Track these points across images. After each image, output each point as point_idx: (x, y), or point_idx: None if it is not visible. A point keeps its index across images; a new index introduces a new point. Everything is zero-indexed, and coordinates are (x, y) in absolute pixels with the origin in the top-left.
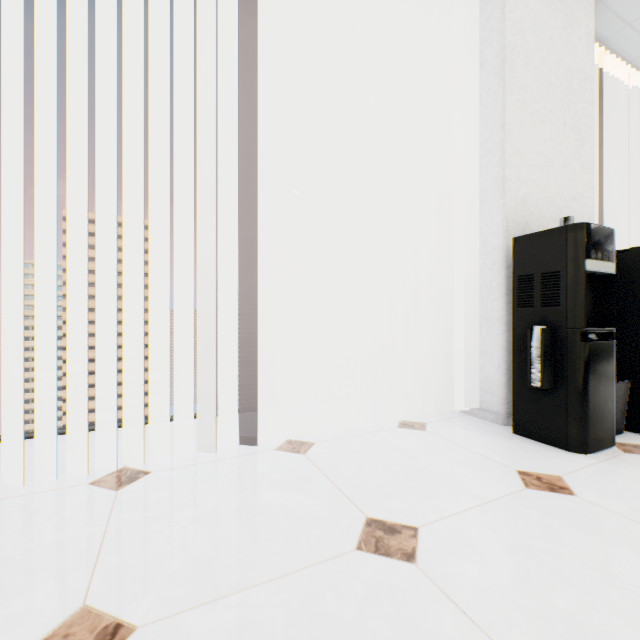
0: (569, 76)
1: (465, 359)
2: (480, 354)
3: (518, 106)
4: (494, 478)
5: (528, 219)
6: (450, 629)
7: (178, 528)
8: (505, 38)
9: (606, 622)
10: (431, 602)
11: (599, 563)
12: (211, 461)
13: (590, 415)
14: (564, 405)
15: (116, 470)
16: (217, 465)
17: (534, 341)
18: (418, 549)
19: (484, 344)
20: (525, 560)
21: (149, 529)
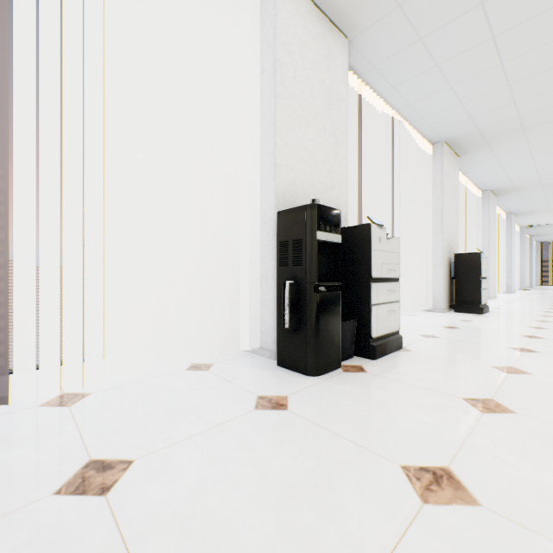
0: (329, 94)
1: (253, 308)
2: (262, 304)
3: (287, 109)
4: (236, 405)
5: (296, 198)
6: (94, 551)
7: None
8: (276, 53)
9: (237, 509)
10: (94, 529)
11: (266, 461)
12: None
13: (321, 347)
14: (305, 341)
15: None
16: None
17: (286, 293)
18: (120, 481)
19: (264, 296)
20: (210, 471)
21: None
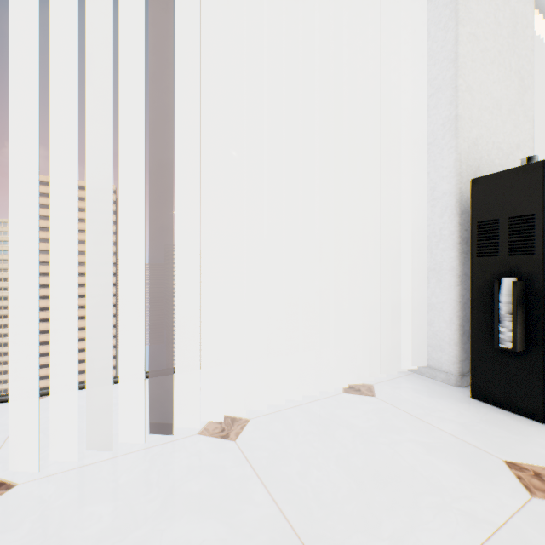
0: (514, 19)
1: (410, 313)
2: (428, 308)
3: (470, 40)
4: (483, 477)
5: (479, 163)
6: None
7: None
8: None
9: None
10: None
11: None
12: (109, 458)
13: None
14: (540, 370)
15: None
16: (115, 466)
17: (503, 295)
18: None
19: (433, 297)
20: None
21: None
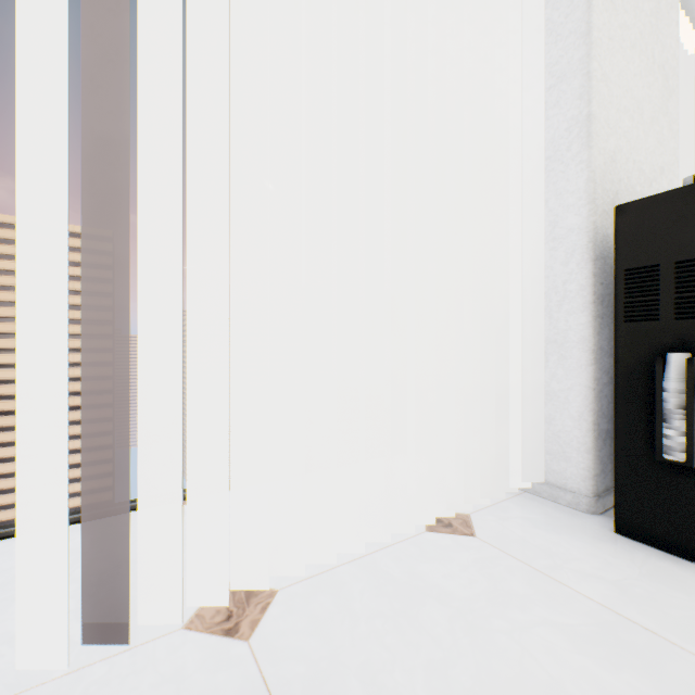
0: None
1: (519, 405)
2: (546, 398)
3: (607, 7)
4: None
5: (617, 188)
6: None
7: None
8: None
9: None
10: None
11: None
12: None
13: None
14: None
15: None
16: None
17: (671, 380)
18: None
19: (553, 382)
20: None
21: None
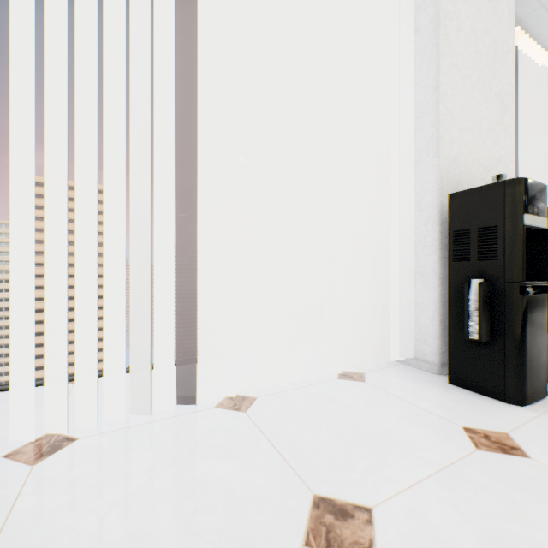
0: (494, 46)
1: (399, 311)
2: (414, 306)
3: (451, 70)
4: (442, 437)
5: (459, 178)
6: None
7: (93, 520)
8: (439, 4)
9: None
10: None
11: None
12: (146, 423)
13: (528, 367)
14: (502, 357)
15: (39, 437)
16: (152, 428)
17: (472, 294)
18: (376, 542)
19: (418, 297)
20: None
21: (57, 522)
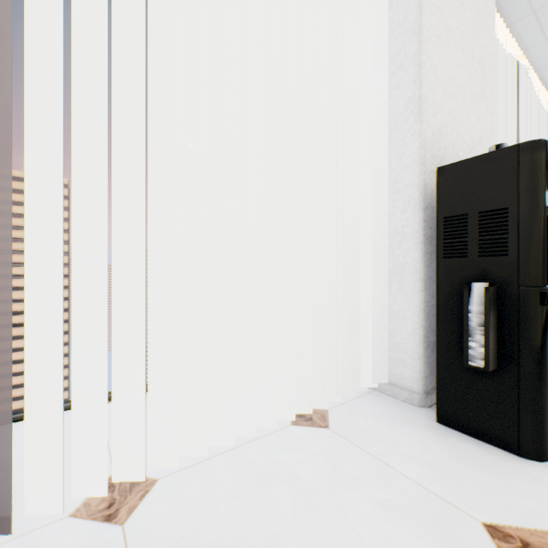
0: (477, 3)
1: (370, 322)
2: (389, 316)
3: (435, 13)
4: None
5: (443, 153)
6: None
7: None
8: None
9: None
10: None
11: None
12: None
13: None
14: (515, 392)
15: None
16: None
17: (474, 304)
18: None
19: (395, 304)
20: None
21: None
